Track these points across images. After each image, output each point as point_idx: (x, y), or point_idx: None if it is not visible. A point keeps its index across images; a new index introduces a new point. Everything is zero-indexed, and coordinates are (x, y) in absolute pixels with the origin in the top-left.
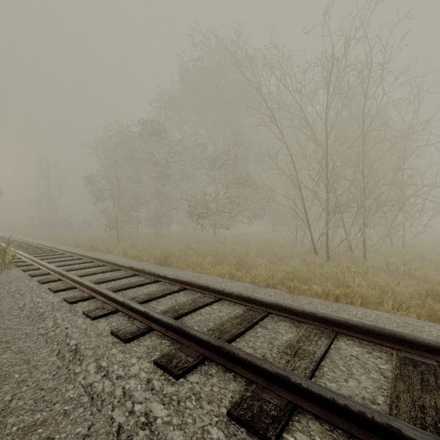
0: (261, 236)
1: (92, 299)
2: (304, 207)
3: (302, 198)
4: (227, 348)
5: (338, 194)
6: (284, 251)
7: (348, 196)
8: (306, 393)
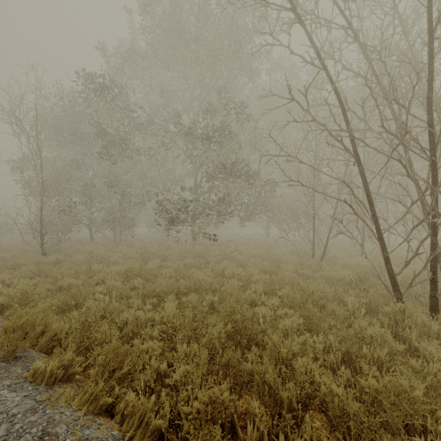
0: (254, 242)
1: None
2: (368, 195)
3: (364, 176)
4: None
5: None
6: (305, 273)
7: None
8: None
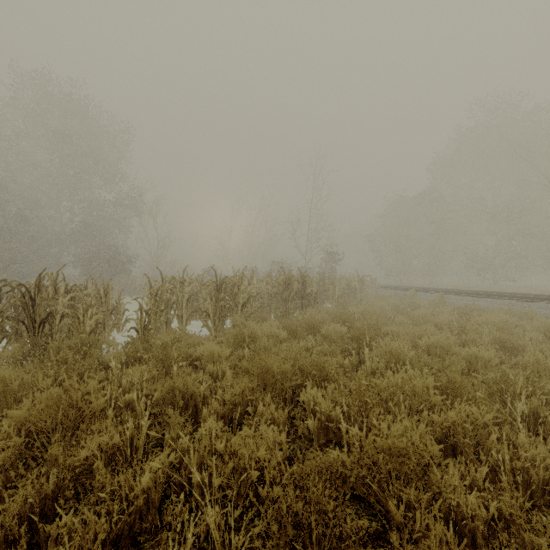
0: None
1: (436, 293)
2: None
3: None
4: (493, 293)
5: None
6: None
7: None
8: (511, 297)
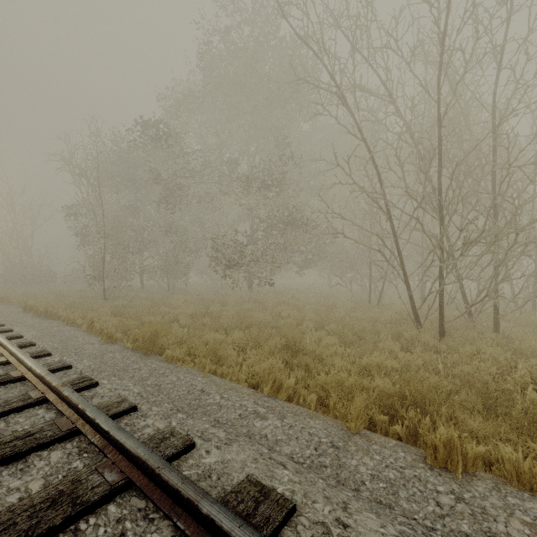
0: (315, 291)
1: None
2: (397, 246)
3: (394, 231)
4: None
5: (469, 221)
6: (356, 316)
7: (485, 224)
8: None
